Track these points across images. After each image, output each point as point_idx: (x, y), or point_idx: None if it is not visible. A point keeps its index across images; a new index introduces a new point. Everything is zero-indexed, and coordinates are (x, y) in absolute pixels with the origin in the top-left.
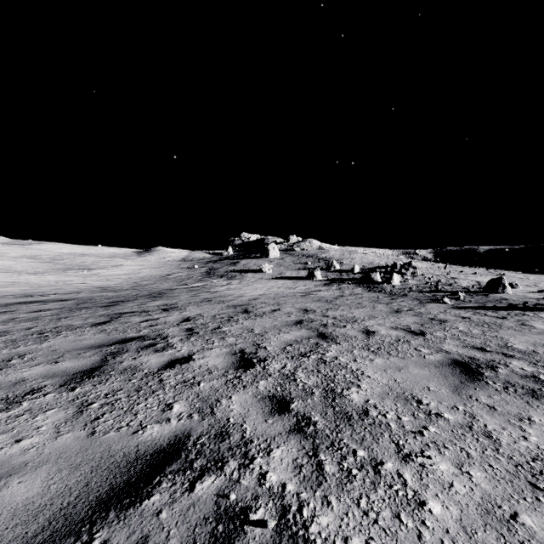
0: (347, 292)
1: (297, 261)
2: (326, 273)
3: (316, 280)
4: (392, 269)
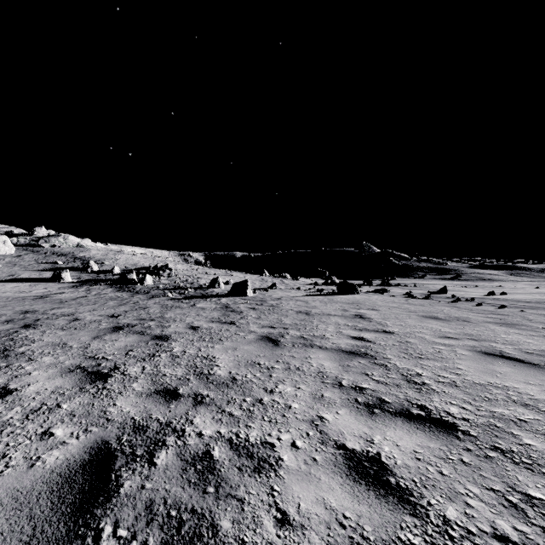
0: (93, 293)
1: (44, 260)
2: (81, 274)
3: (64, 283)
4: (152, 271)
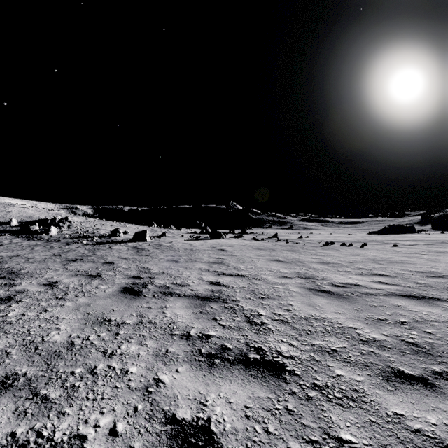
0: (6, 242)
1: None
2: None
3: None
4: (51, 223)
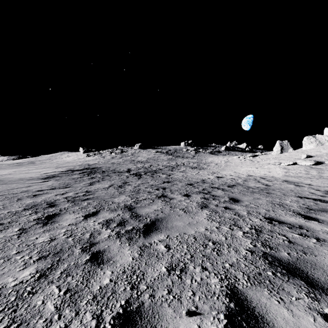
0: None
1: None
2: None
3: None
4: None
